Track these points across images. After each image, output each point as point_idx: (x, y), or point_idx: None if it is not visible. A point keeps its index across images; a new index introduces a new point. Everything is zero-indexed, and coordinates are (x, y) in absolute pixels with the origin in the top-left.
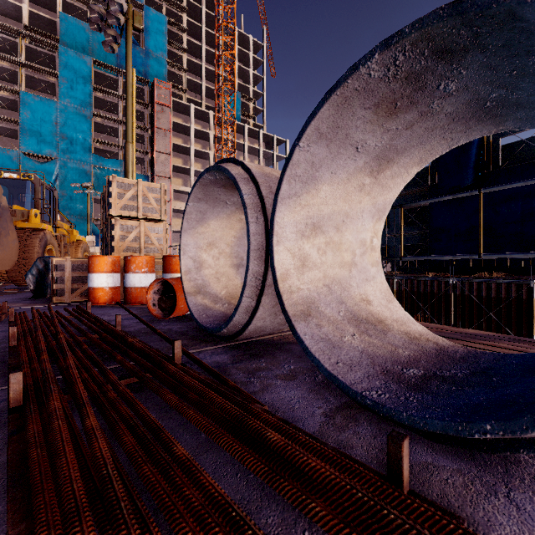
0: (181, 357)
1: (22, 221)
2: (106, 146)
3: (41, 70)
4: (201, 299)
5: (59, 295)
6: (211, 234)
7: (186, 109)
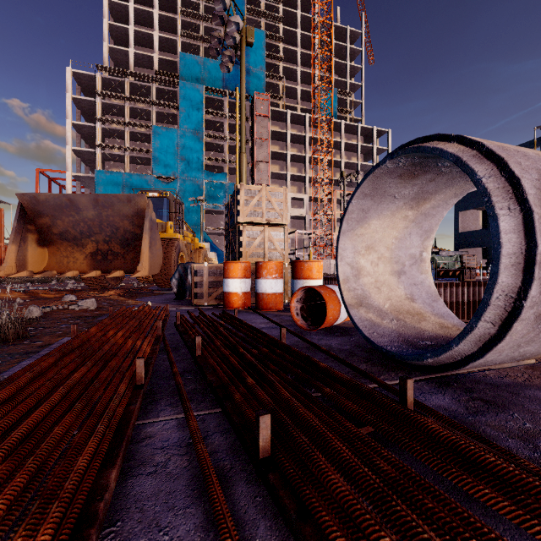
0: (383, 391)
1: (162, 232)
2: (214, 162)
3: (167, 105)
4: (364, 313)
5: (199, 298)
6: (371, 236)
7: (283, 115)
